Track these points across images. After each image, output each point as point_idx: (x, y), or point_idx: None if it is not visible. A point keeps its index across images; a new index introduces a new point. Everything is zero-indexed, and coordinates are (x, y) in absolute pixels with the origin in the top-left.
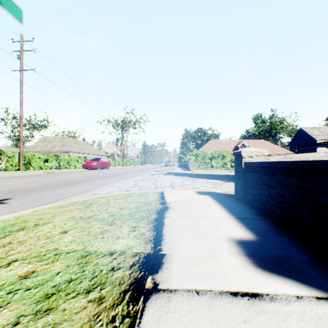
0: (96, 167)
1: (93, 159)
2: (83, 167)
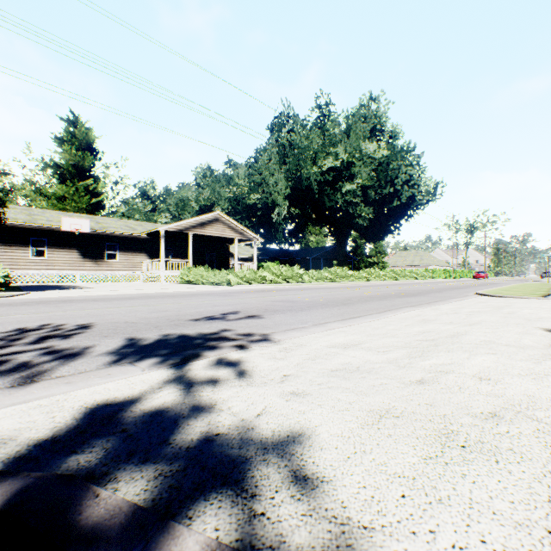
0: (483, 278)
1: (478, 272)
2: (473, 277)
